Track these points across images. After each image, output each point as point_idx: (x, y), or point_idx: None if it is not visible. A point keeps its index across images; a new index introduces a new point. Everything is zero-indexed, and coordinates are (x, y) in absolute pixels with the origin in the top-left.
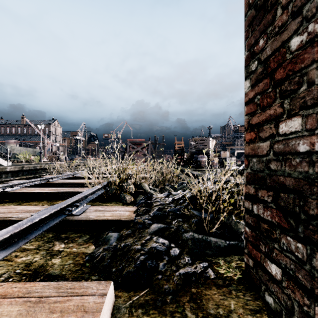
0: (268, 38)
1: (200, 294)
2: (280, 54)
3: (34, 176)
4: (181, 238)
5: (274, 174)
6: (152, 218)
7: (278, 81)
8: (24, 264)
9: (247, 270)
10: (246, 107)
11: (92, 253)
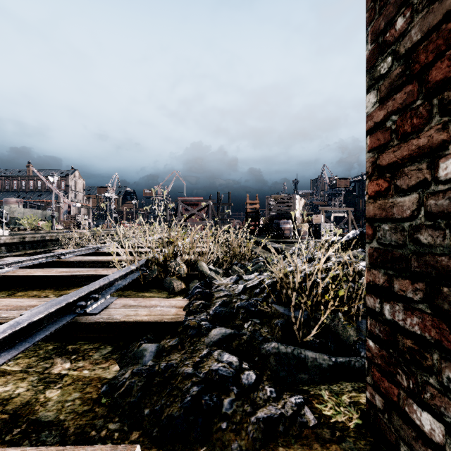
0: (415, 12)
1: None
2: (442, 35)
3: (41, 250)
4: (258, 352)
5: (428, 252)
6: (212, 319)
7: (438, 84)
8: None
9: (372, 412)
10: (370, 137)
11: (113, 378)
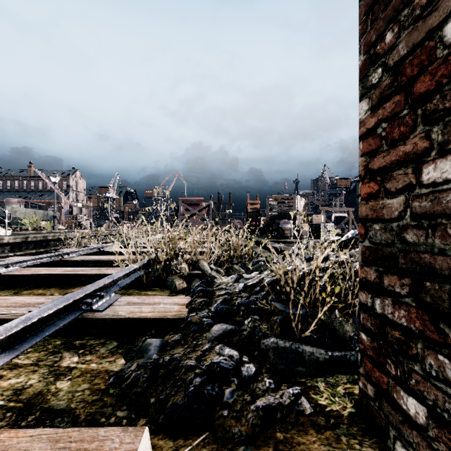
0: (402, 28)
1: (291, 442)
2: (425, 52)
3: (43, 250)
4: (257, 347)
5: (413, 250)
6: (213, 316)
7: (422, 96)
8: (12, 390)
9: (364, 401)
10: (362, 142)
11: (120, 371)
